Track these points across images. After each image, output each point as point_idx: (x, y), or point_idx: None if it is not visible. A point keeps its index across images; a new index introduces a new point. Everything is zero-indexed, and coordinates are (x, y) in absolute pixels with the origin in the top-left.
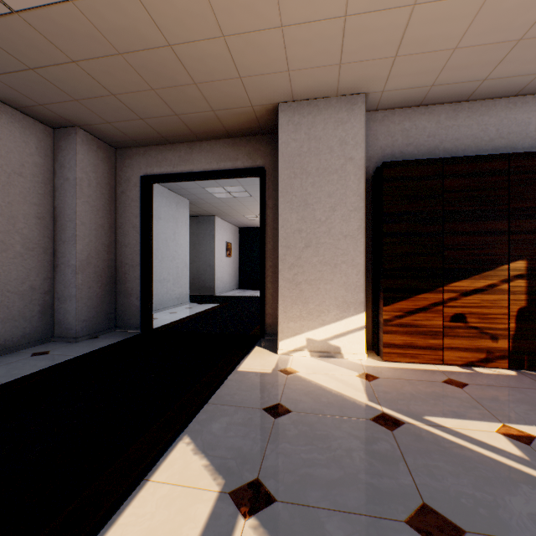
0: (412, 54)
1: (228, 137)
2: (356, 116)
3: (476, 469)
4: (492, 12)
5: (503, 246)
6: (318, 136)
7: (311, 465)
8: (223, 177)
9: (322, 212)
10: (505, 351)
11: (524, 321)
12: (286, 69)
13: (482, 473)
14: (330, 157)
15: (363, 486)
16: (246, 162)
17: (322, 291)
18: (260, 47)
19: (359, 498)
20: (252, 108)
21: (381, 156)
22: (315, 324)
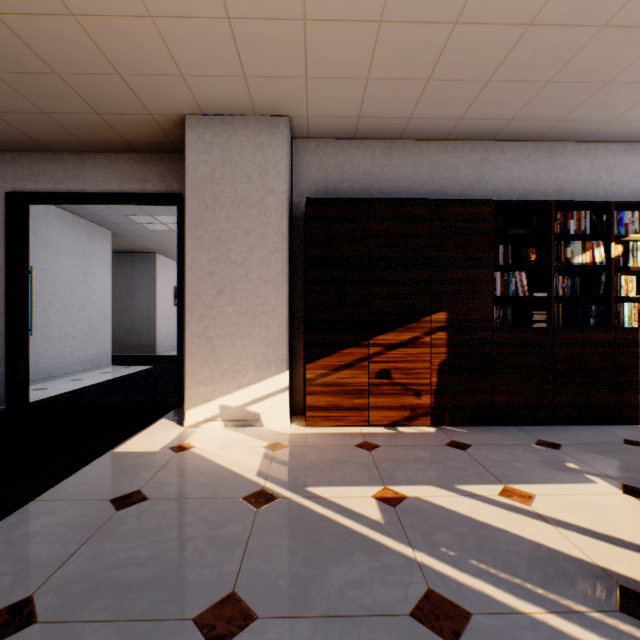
0: (324, 78)
1: (134, 151)
2: (278, 142)
3: (322, 541)
4: (390, 44)
5: (426, 297)
6: (234, 160)
7: (124, 566)
8: (129, 202)
9: (238, 252)
10: (428, 407)
11: (445, 375)
12: (178, 73)
13: (325, 545)
14: (248, 187)
15: (172, 582)
16: (159, 186)
17: (238, 347)
18: (131, 38)
19: (156, 599)
20: (152, 117)
21: (314, 191)
22: (230, 387)
